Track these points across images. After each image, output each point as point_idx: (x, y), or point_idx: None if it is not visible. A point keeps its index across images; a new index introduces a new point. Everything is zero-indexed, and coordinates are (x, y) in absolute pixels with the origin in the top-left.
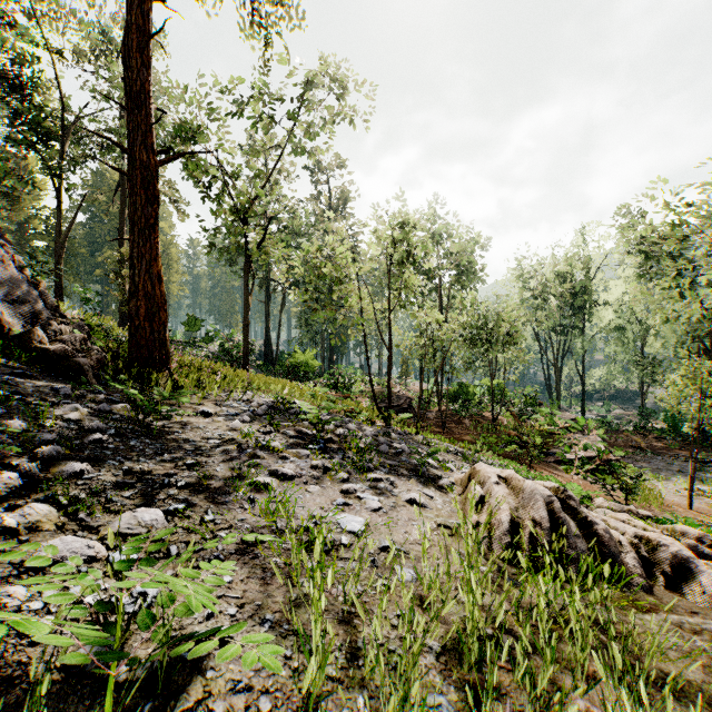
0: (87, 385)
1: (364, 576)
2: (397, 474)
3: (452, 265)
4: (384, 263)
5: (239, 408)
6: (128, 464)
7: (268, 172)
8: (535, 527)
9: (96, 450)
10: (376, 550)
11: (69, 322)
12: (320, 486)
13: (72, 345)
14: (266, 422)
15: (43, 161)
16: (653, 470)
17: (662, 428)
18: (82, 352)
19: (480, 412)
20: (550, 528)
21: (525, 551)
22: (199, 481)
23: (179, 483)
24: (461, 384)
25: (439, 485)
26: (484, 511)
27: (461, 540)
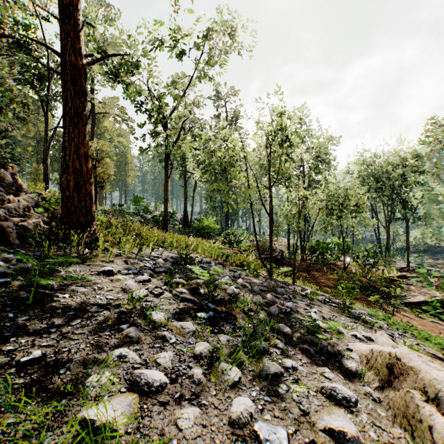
0: (9, 245)
1: None
2: (295, 352)
3: (312, 157)
4: (263, 157)
5: (144, 265)
6: None
7: None
8: None
9: None
10: None
11: (24, 194)
12: (200, 405)
13: (16, 211)
14: (163, 280)
15: (35, 92)
16: None
17: None
18: (25, 217)
19: (332, 261)
20: None
21: None
22: (3, 413)
23: None
24: (318, 241)
25: (347, 370)
26: None
27: None
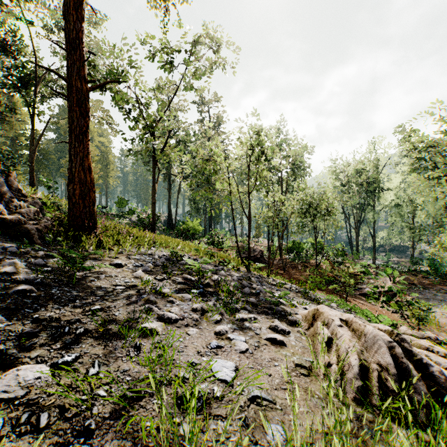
0: (33, 244)
1: (235, 441)
2: (258, 312)
3: (289, 164)
4: (244, 163)
5: (144, 260)
6: (42, 311)
7: (169, 103)
8: (380, 370)
9: (18, 298)
10: (246, 401)
11: (29, 200)
12: (198, 328)
13: (28, 216)
14: (162, 271)
15: (21, 96)
16: (424, 299)
17: (427, 271)
18: (35, 220)
19: (307, 260)
20: (395, 373)
21: (376, 394)
22: (97, 327)
23: (78, 330)
24: (294, 241)
25: (290, 321)
26: (332, 351)
27: (316, 380)
